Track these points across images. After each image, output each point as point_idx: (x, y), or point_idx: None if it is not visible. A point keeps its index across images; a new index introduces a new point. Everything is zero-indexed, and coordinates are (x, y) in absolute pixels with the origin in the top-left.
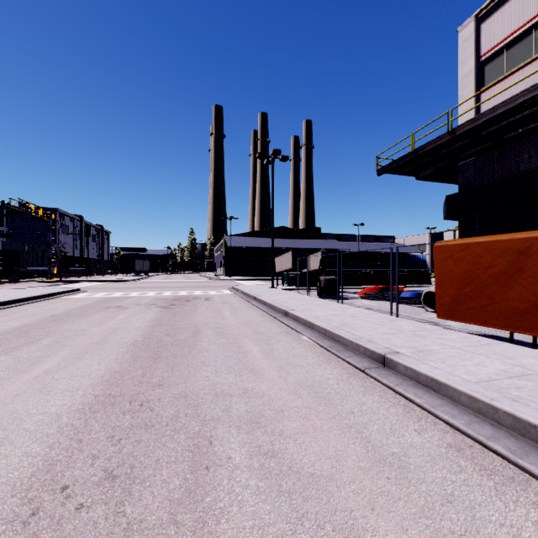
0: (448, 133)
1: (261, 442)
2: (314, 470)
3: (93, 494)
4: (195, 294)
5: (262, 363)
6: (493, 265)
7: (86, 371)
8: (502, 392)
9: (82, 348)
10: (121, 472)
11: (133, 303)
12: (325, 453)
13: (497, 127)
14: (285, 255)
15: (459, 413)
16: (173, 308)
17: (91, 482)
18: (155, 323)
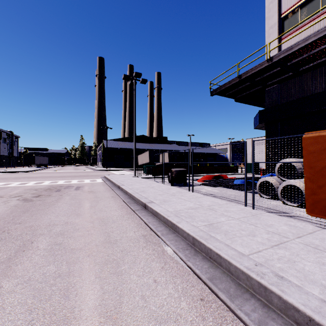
0: (267, 60)
1: None
2: None
3: None
4: (70, 183)
5: None
6: None
7: None
8: None
9: None
10: None
11: None
12: None
13: (300, 58)
14: (144, 154)
15: None
16: (35, 200)
17: None
18: None
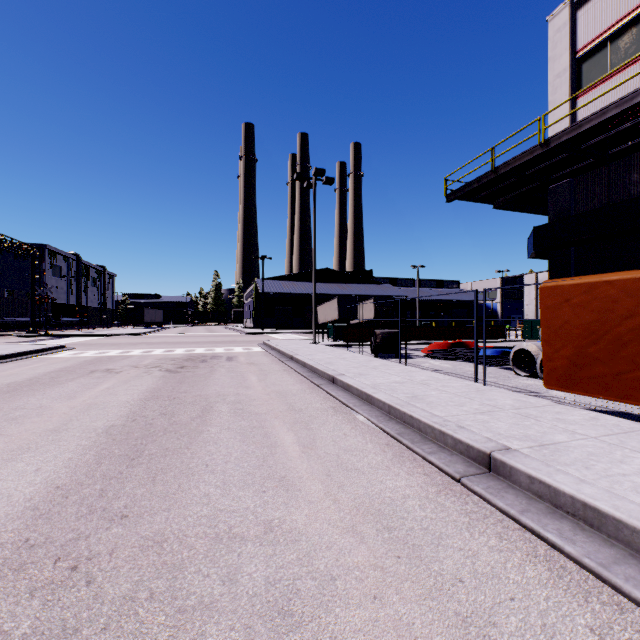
0: (540, 145)
1: None
2: None
3: None
4: (215, 352)
5: (299, 466)
6: (635, 313)
7: (7, 488)
8: None
9: (25, 440)
10: None
11: (129, 365)
12: None
13: (602, 138)
14: (329, 303)
15: None
16: (182, 371)
17: None
18: (150, 395)
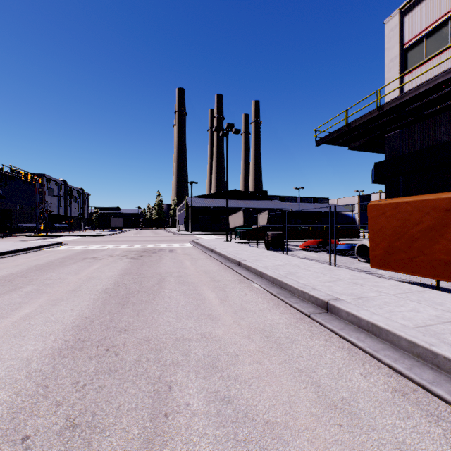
0: (377, 109)
1: (218, 387)
2: (269, 417)
3: (53, 445)
4: (161, 247)
5: (218, 309)
6: (421, 221)
7: (59, 317)
8: (439, 338)
9: (59, 295)
10: (82, 421)
11: (107, 255)
12: (279, 398)
13: (418, 104)
14: (237, 214)
15: (400, 357)
16: (141, 258)
17: (52, 432)
18: (124, 272)
